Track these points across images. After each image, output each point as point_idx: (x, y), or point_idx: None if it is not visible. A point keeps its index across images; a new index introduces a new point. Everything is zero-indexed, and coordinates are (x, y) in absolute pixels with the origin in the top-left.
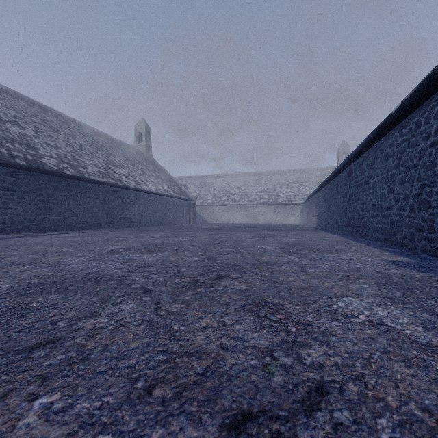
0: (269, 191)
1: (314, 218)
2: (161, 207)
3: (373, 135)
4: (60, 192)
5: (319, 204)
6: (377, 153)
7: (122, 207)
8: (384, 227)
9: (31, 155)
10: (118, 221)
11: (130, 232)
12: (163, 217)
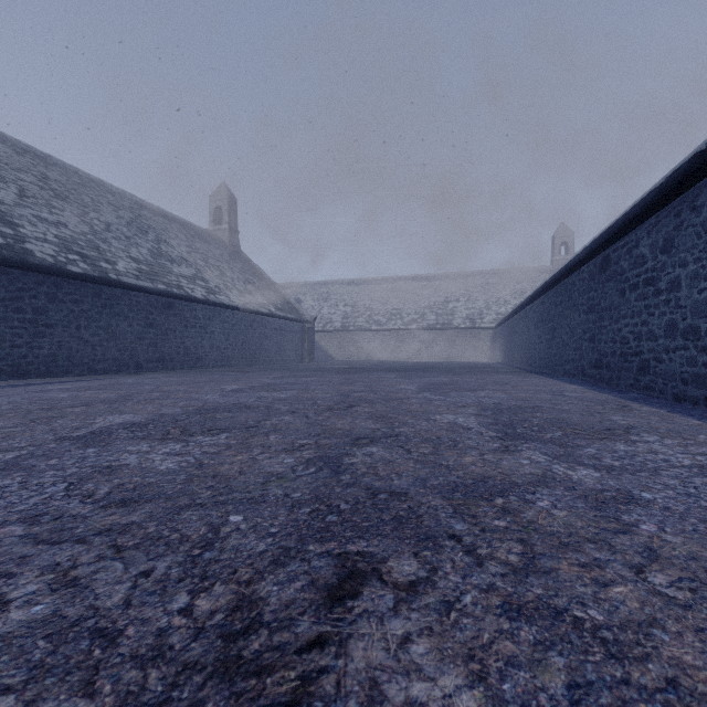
0: (437, 307)
1: (518, 353)
2: (253, 333)
3: (676, 178)
4: (61, 305)
5: (529, 328)
6: (682, 218)
7: (182, 332)
8: (704, 373)
9: (4, 236)
10: (173, 358)
11: (187, 379)
12: (257, 350)
